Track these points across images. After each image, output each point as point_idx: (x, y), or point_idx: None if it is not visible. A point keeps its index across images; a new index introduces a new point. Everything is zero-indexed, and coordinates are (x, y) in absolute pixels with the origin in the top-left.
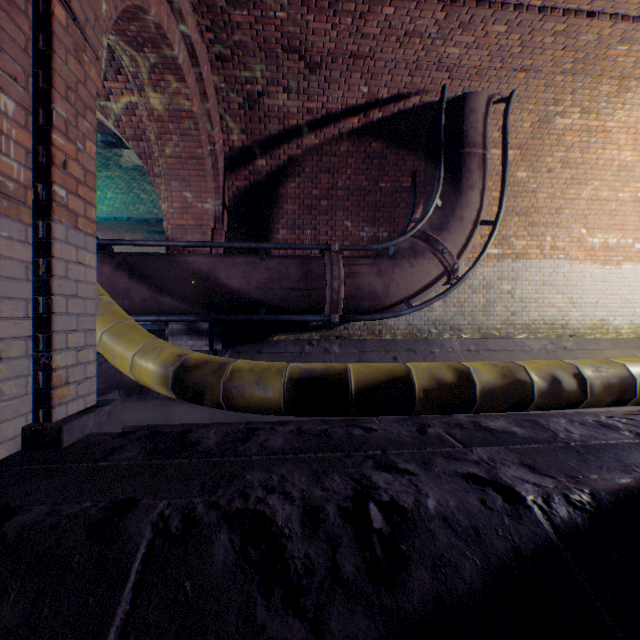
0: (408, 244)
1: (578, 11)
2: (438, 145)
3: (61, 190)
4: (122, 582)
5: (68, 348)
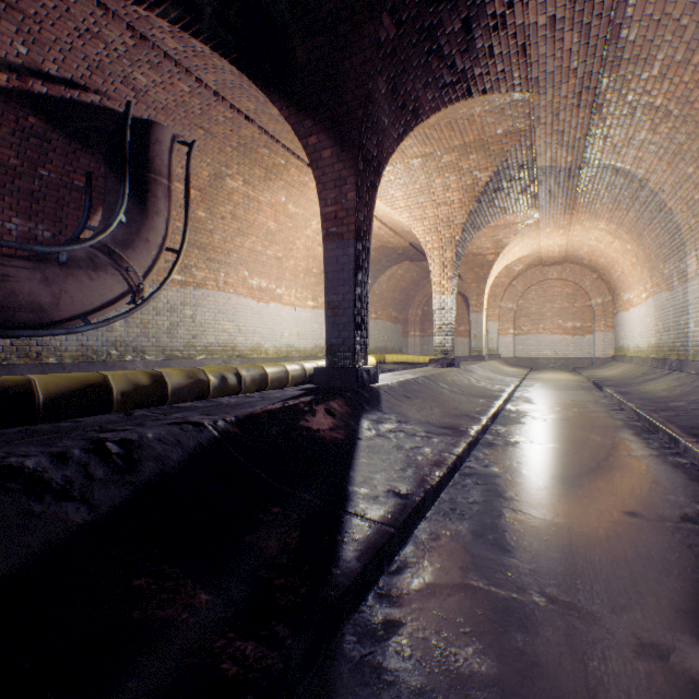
0: (87, 254)
1: (241, 111)
2: (124, 159)
3: None
4: None
5: None
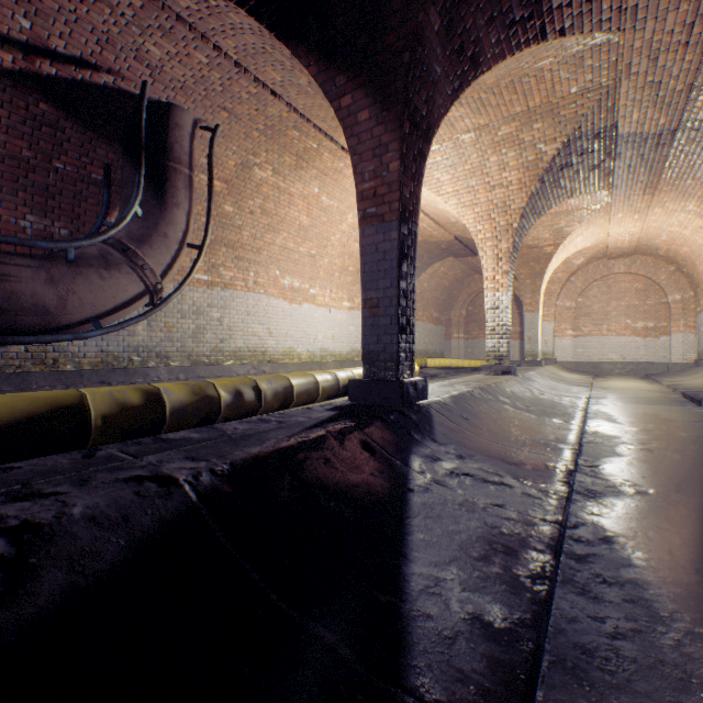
0: (99, 251)
1: (266, 85)
2: (139, 145)
3: None
4: None
5: None
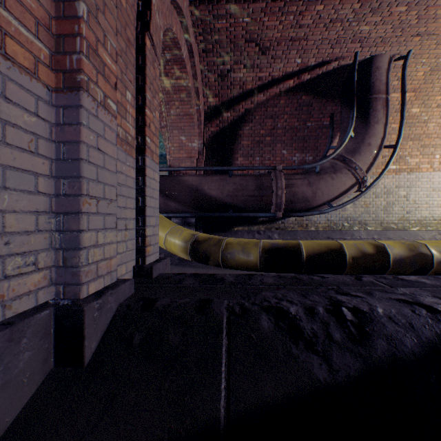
0: (329, 164)
1: None
2: (352, 94)
3: (148, 139)
4: (220, 332)
5: (150, 225)
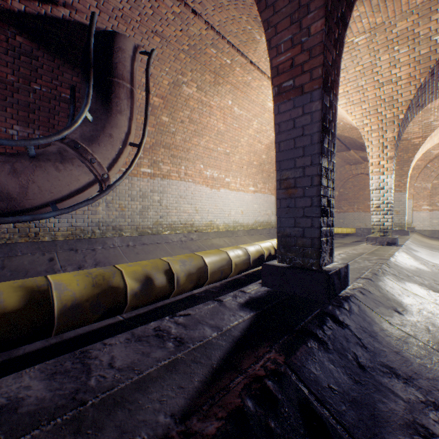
0: (57, 149)
1: (187, 4)
2: (88, 63)
3: None
4: None
5: None
